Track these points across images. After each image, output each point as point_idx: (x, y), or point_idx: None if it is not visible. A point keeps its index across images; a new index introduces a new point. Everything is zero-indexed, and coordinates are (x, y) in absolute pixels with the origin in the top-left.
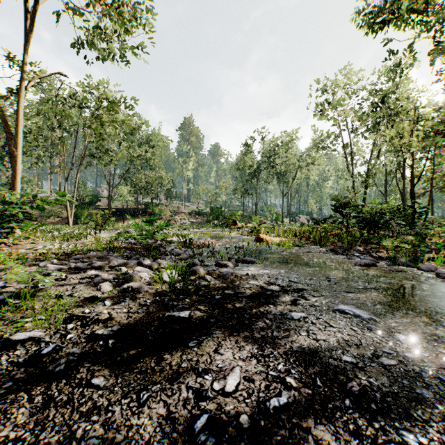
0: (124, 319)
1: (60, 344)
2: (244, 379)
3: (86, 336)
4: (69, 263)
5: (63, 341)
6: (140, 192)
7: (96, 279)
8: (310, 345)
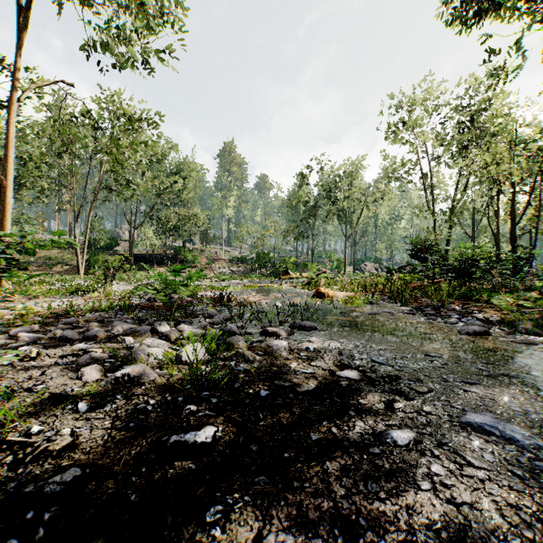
0: (99, 444)
1: None
2: None
3: (6, 499)
4: (55, 331)
5: None
6: (169, 234)
7: (81, 358)
8: (448, 522)
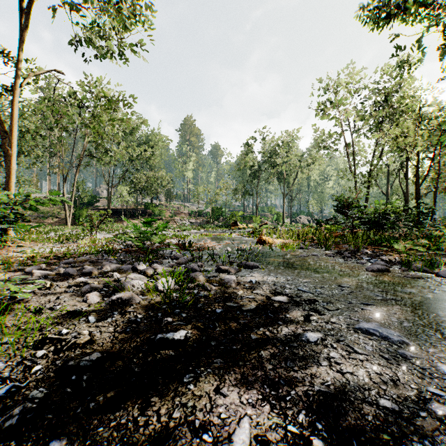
0: (108, 341)
1: (19, 383)
2: (255, 440)
3: (56, 369)
4: (59, 269)
5: (27, 376)
6: (140, 192)
7: (84, 287)
8: (335, 382)
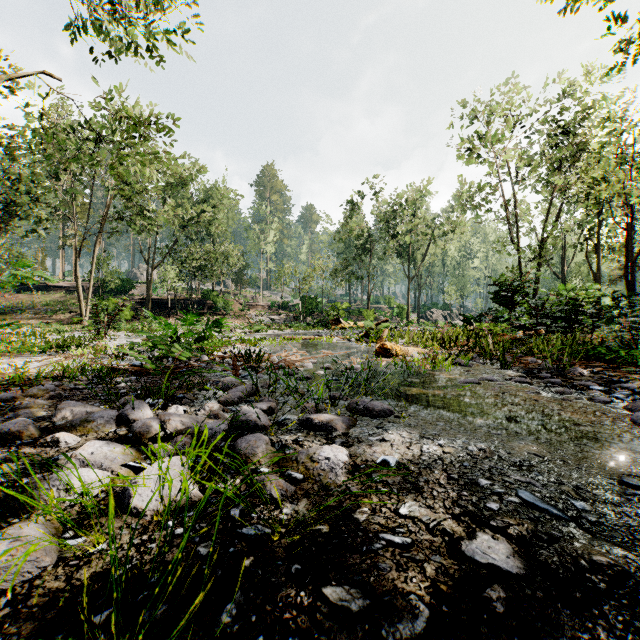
0: None
1: None
2: None
3: None
4: None
5: None
6: (195, 274)
7: None
8: None
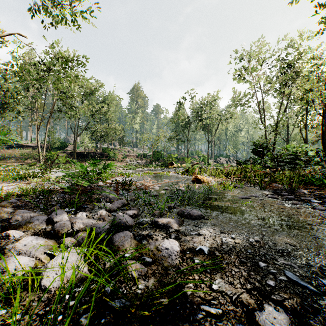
0: None
1: None
2: None
3: None
4: None
5: None
6: (98, 139)
7: None
8: None
